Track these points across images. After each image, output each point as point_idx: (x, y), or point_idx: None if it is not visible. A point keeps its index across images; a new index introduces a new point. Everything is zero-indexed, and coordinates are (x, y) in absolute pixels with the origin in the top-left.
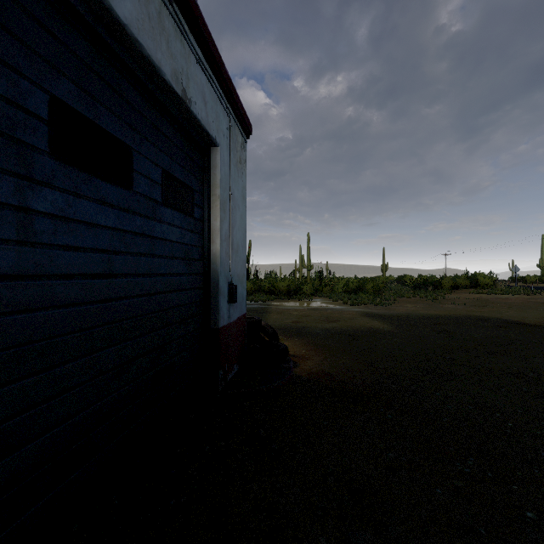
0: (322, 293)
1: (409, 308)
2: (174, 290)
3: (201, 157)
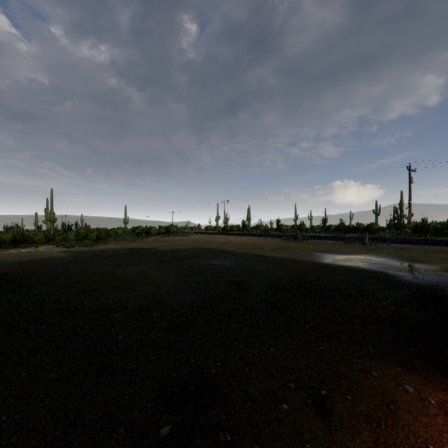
0: (55, 241)
1: (106, 247)
2: None
3: None
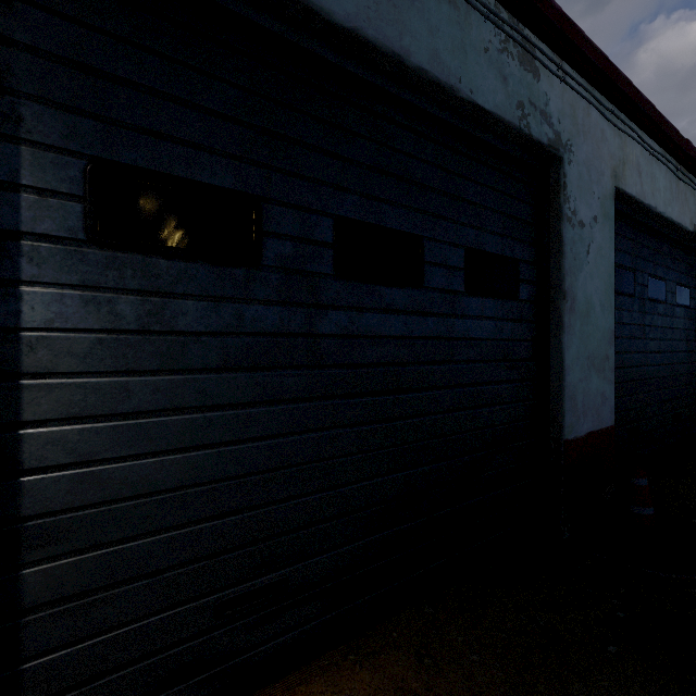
0: None
1: None
2: (680, 362)
3: (694, 258)
